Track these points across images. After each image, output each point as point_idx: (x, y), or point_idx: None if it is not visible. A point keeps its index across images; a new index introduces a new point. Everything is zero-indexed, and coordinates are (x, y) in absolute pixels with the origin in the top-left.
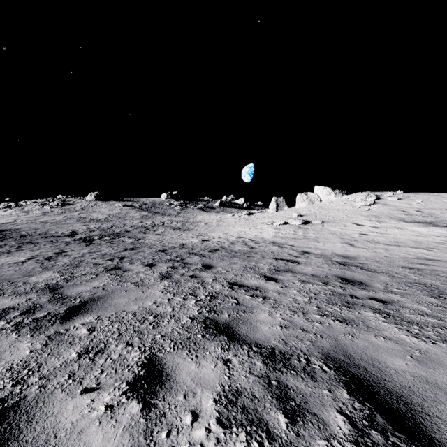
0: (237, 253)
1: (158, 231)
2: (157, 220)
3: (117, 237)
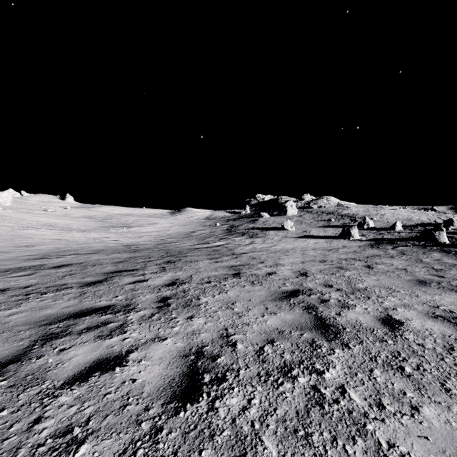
0: None
1: None
2: None
3: None
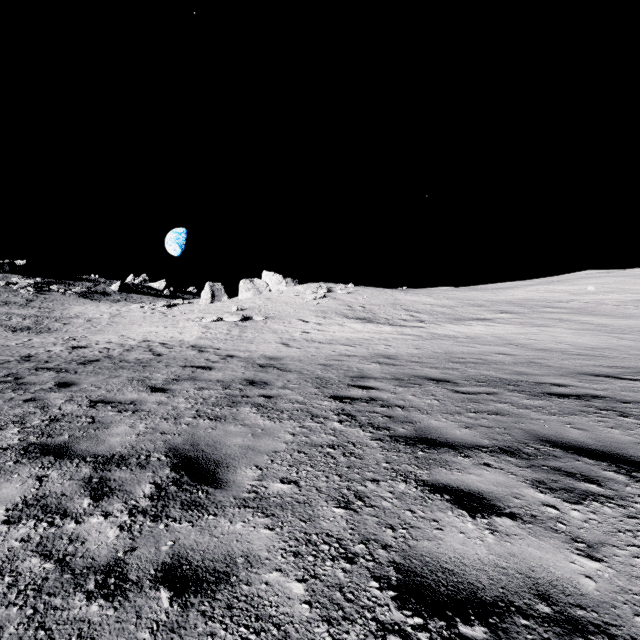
0: (129, 363)
1: None
2: None
3: None
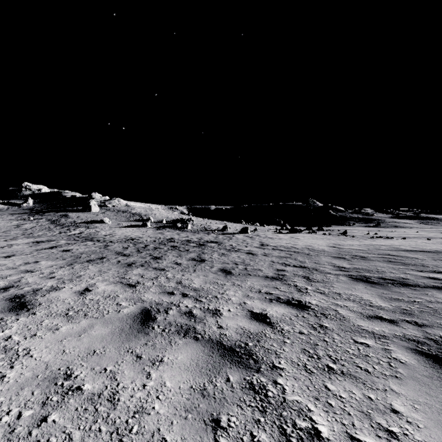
0: (81, 256)
1: None
2: None
3: None
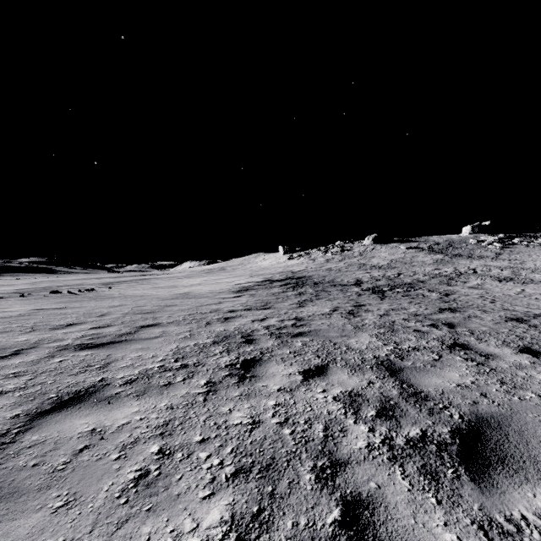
0: None
1: (471, 283)
2: (461, 266)
3: (411, 288)
